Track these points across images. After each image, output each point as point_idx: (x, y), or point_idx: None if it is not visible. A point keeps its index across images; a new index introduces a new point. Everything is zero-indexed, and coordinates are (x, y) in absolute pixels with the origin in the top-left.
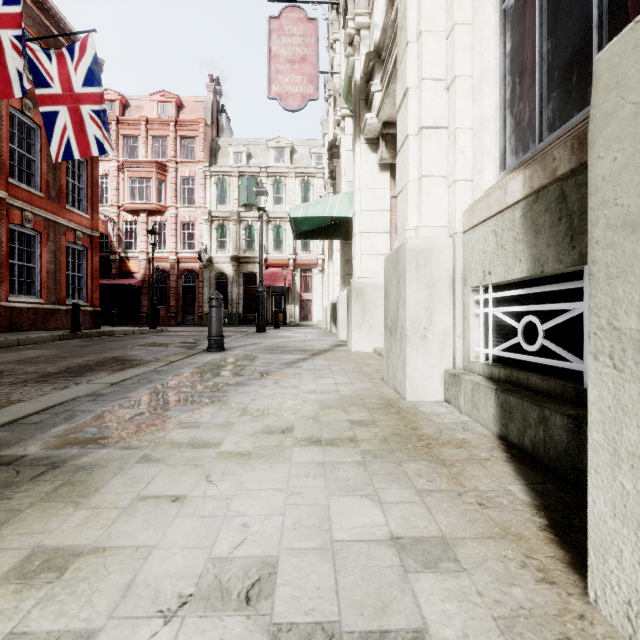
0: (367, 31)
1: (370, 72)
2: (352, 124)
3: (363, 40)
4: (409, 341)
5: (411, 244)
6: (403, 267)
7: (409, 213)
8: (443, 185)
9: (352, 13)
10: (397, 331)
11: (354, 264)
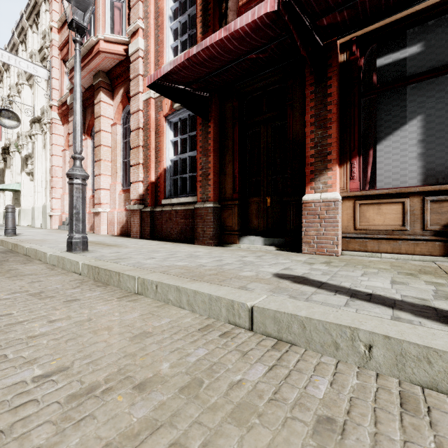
0: (26, 145)
1: (27, 157)
2: (18, 154)
3: (25, 147)
4: (35, 220)
5: (36, 207)
6: (35, 210)
7: (36, 202)
8: (41, 200)
9: (21, 140)
10: (34, 218)
11: (22, 203)
